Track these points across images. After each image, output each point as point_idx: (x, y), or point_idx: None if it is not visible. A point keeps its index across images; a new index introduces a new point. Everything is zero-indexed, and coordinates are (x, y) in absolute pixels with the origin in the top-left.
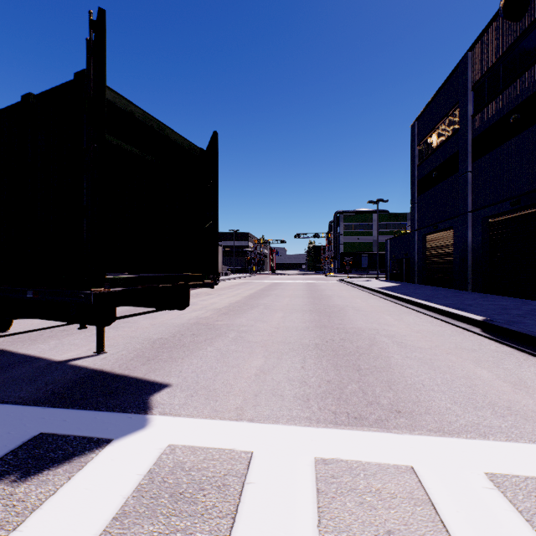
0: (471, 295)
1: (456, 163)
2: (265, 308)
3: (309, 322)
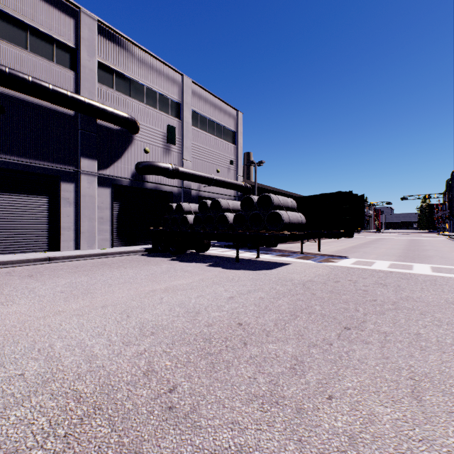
0: None
1: None
2: (374, 247)
3: (400, 252)
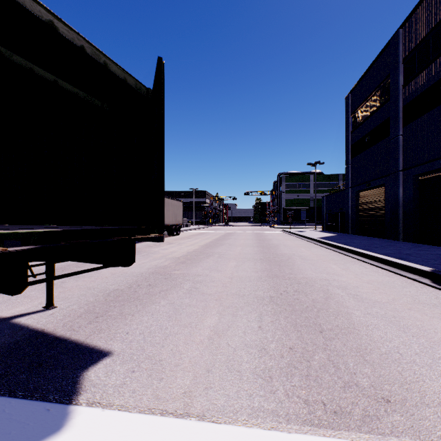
0: (404, 244)
1: (388, 128)
2: (219, 257)
3: (261, 271)
